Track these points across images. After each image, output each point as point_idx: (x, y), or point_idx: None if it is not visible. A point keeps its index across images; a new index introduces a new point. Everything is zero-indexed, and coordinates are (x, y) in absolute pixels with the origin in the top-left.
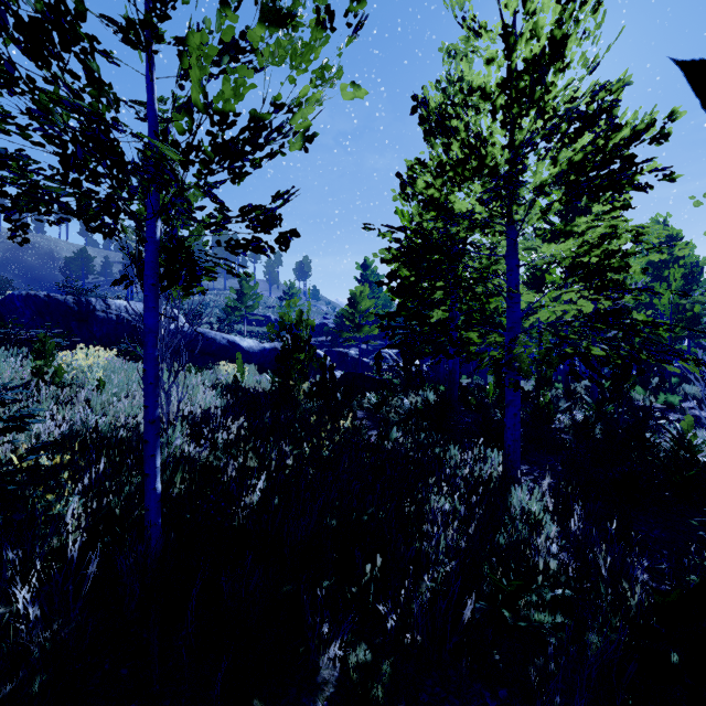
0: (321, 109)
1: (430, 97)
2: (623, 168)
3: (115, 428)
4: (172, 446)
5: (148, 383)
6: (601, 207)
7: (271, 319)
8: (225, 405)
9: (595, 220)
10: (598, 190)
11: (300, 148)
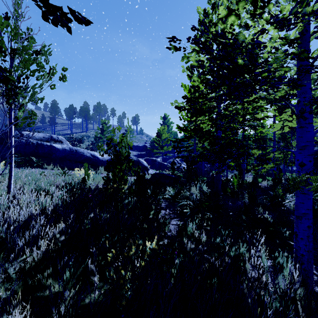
0: None
1: None
2: None
3: None
4: None
5: None
6: None
7: None
8: (61, 206)
9: None
10: None
11: None
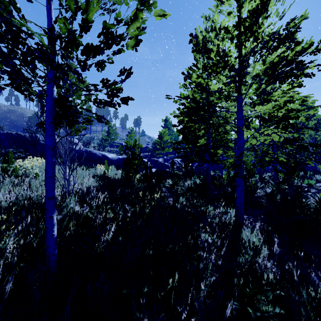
0: (144, 27)
1: (199, 33)
2: (298, 66)
3: (40, 198)
4: (69, 207)
5: (48, 176)
6: (285, 87)
7: (123, 145)
8: (98, 185)
9: (283, 93)
10: (284, 78)
11: (132, 46)
